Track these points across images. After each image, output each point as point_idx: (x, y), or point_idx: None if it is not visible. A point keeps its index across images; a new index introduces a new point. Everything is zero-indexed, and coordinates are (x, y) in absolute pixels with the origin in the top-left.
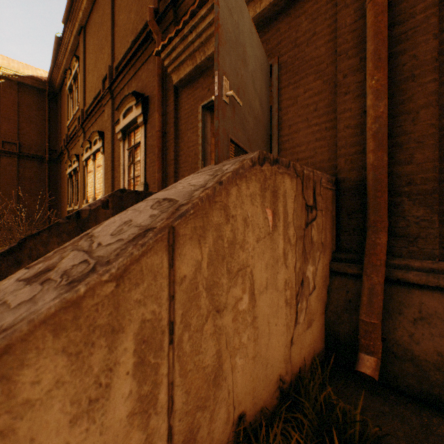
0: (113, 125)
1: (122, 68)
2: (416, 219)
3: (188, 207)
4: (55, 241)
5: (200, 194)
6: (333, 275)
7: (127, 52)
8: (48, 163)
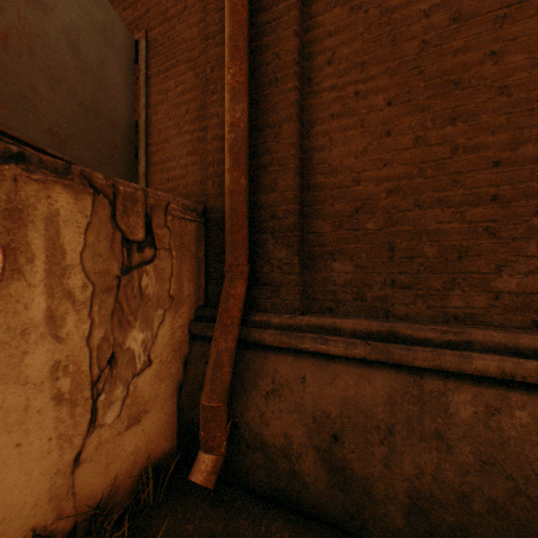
0: None
1: None
2: (280, 262)
3: None
4: None
5: None
6: (195, 339)
7: None
8: None
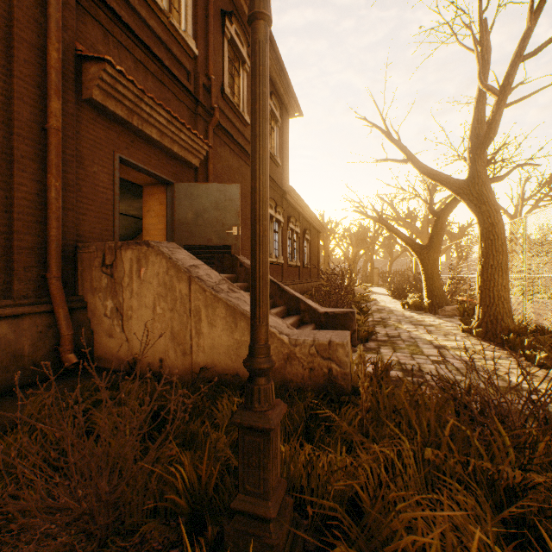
0: None
1: None
2: None
3: None
4: None
5: None
6: None
7: None
8: None
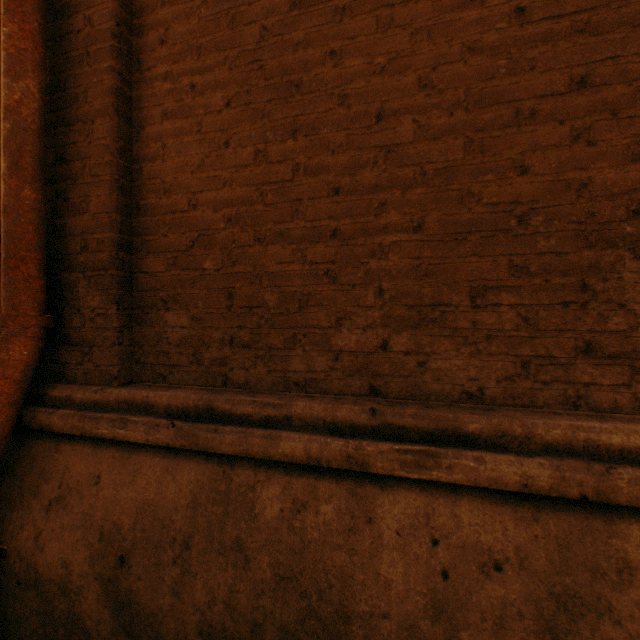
0: None
1: None
2: (93, 313)
3: None
4: None
5: None
6: None
7: None
8: None
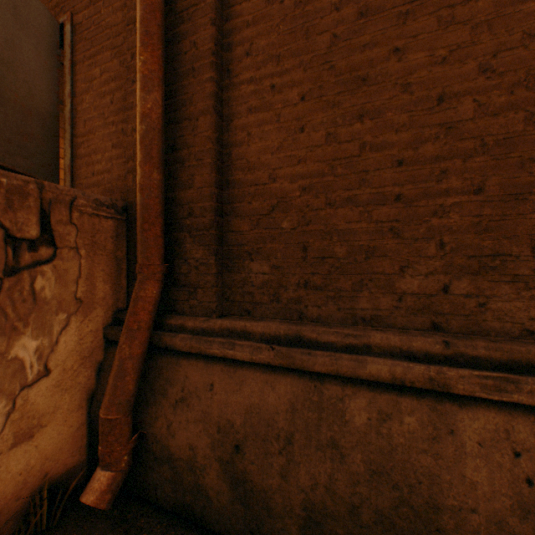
0: None
1: None
2: (197, 262)
3: None
4: None
5: None
6: (111, 345)
7: None
8: None
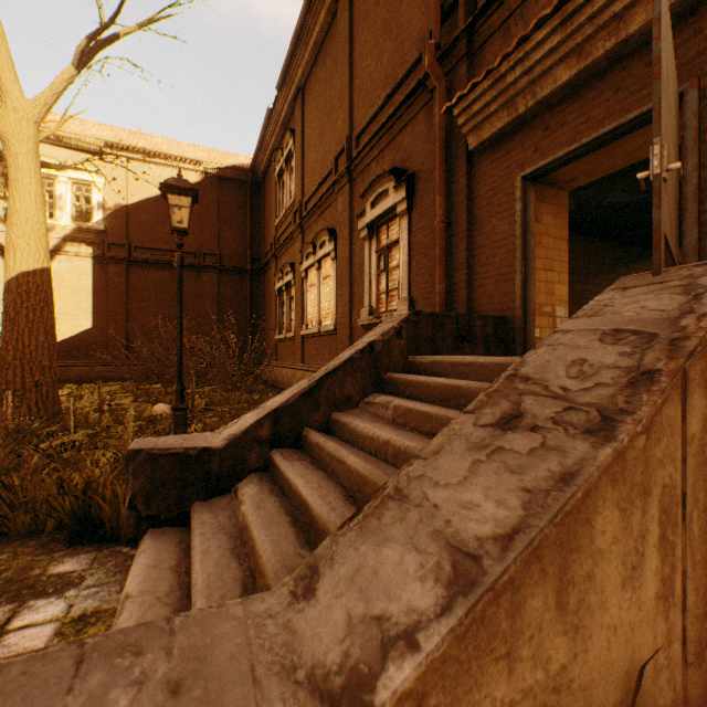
0: (351, 218)
1: (371, 137)
2: None
3: (695, 343)
4: (349, 380)
5: (697, 324)
6: None
7: (377, 112)
8: (249, 277)
